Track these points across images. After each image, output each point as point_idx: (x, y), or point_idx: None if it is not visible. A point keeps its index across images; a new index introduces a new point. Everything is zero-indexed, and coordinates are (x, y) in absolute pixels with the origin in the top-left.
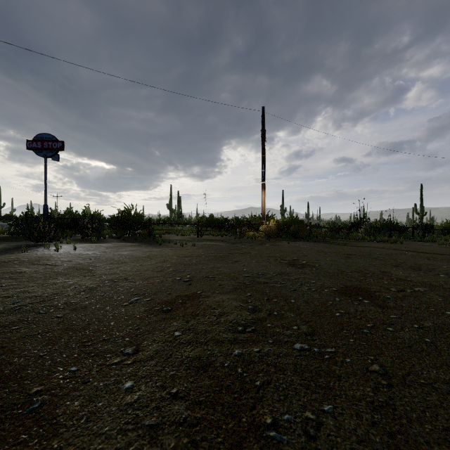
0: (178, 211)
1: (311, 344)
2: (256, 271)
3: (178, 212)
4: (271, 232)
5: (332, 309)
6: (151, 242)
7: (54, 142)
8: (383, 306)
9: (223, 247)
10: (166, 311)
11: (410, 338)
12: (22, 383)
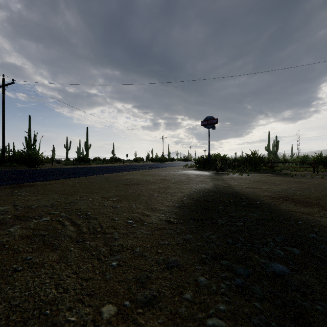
0: (275, 152)
1: None
2: None
3: (275, 153)
4: None
5: None
6: (281, 175)
7: (213, 120)
8: None
9: None
10: None
11: None
12: (324, 205)
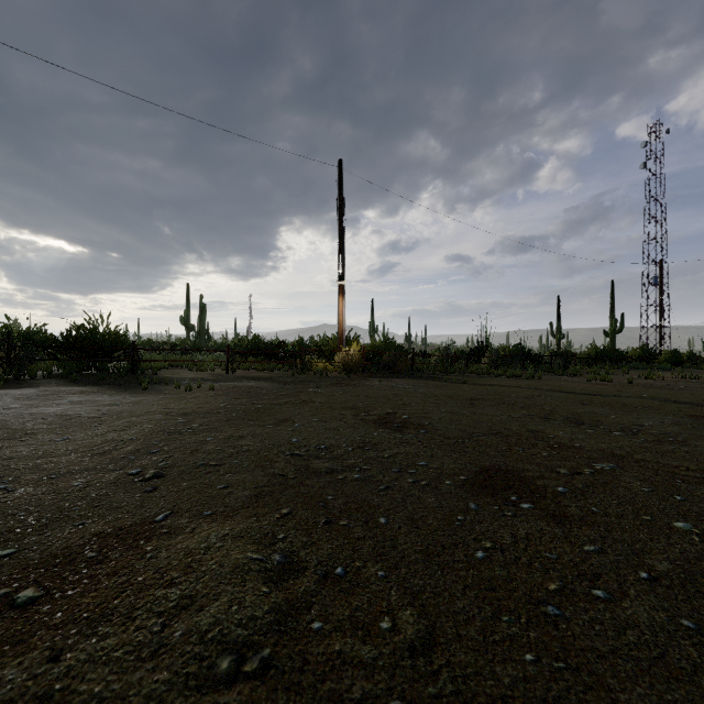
0: (200, 328)
1: (431, 703)
2: (316, 441)
3: (200, 331)
4: (354, 363)
5: (467, 539)
6: (129, 385)
7: None
8: (560, 516)
9: (267, 392)
10: (23, 602)
11: (653, 624)
12: None
